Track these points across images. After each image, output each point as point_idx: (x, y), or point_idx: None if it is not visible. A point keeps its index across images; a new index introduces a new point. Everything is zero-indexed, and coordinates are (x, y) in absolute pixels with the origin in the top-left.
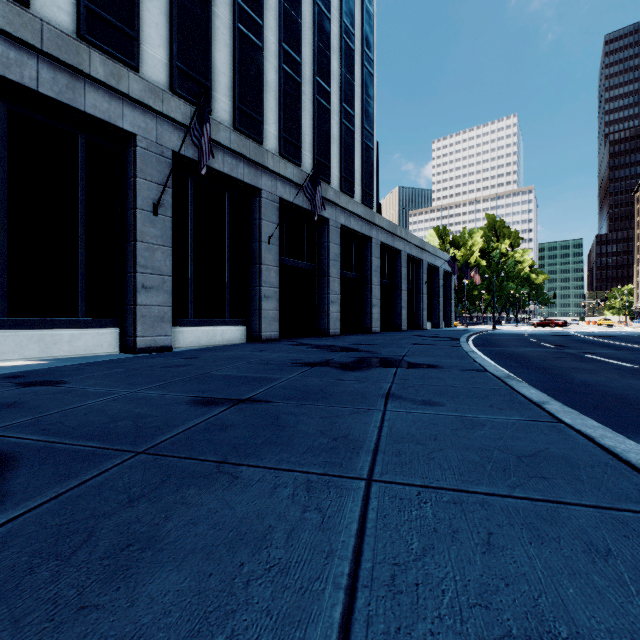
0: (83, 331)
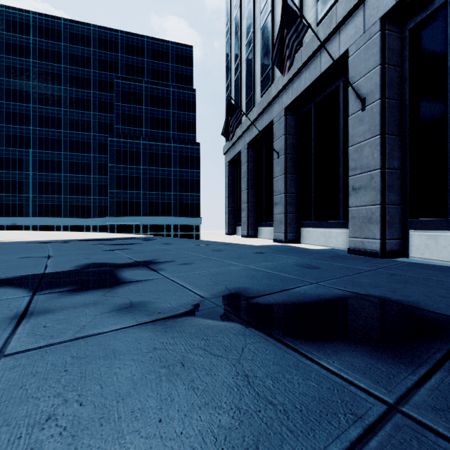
0: (342, 230)
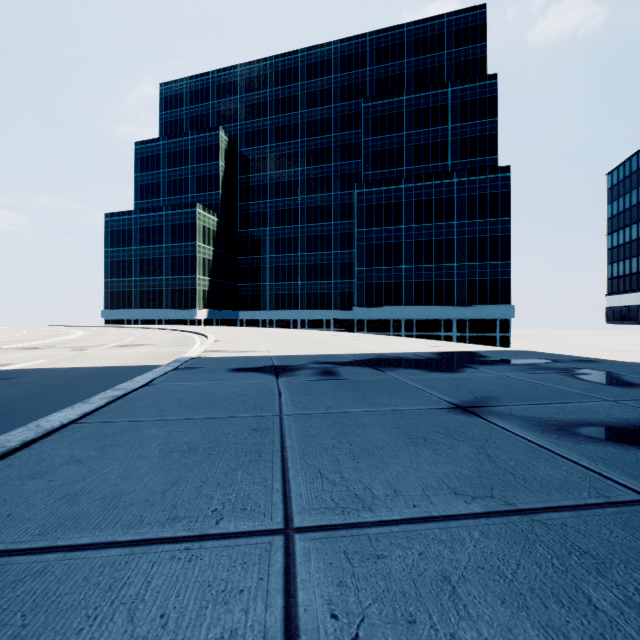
0: None
